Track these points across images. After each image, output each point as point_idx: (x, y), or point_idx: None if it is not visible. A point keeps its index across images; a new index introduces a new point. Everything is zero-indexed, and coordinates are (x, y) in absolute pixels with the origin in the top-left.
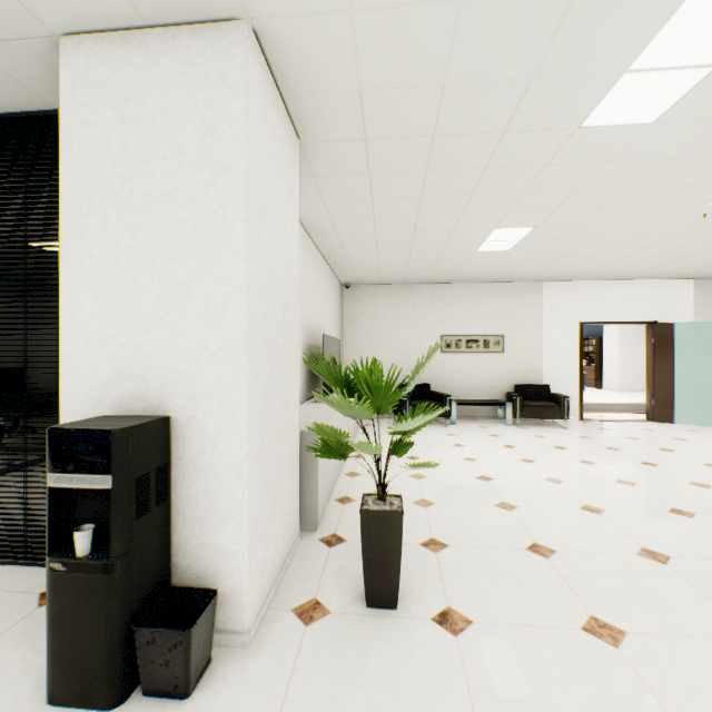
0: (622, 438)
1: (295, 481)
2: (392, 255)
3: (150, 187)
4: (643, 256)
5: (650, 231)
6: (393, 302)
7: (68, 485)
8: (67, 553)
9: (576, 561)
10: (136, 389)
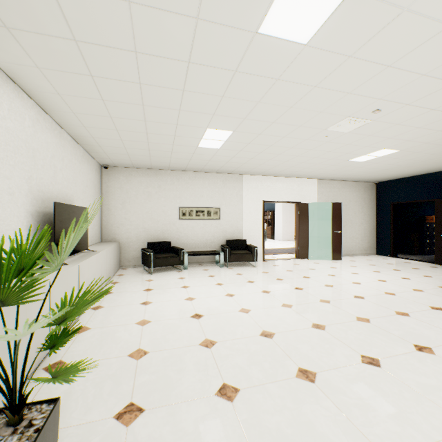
0: (284, 271)
1: None
2: (134, 142)
3: None
4: (295, 162)
5: (299, 145)
6: (144, 181)
7: None
8: None
9: (254, 398)
10: None
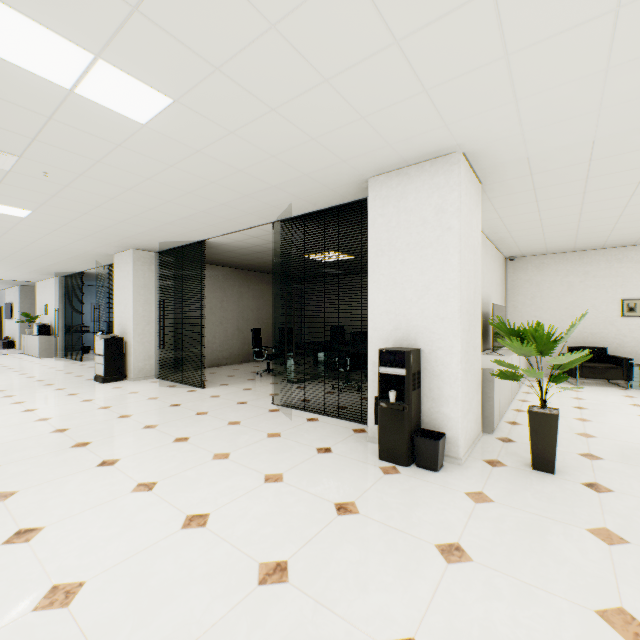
0: None
1: (479, 397)
2: (557, 232)
3: (410, 241)
4: None
5: None
6: (560, 269)
7: (387, 372)
8: (385, 400)
9: None
10: (403, 336)
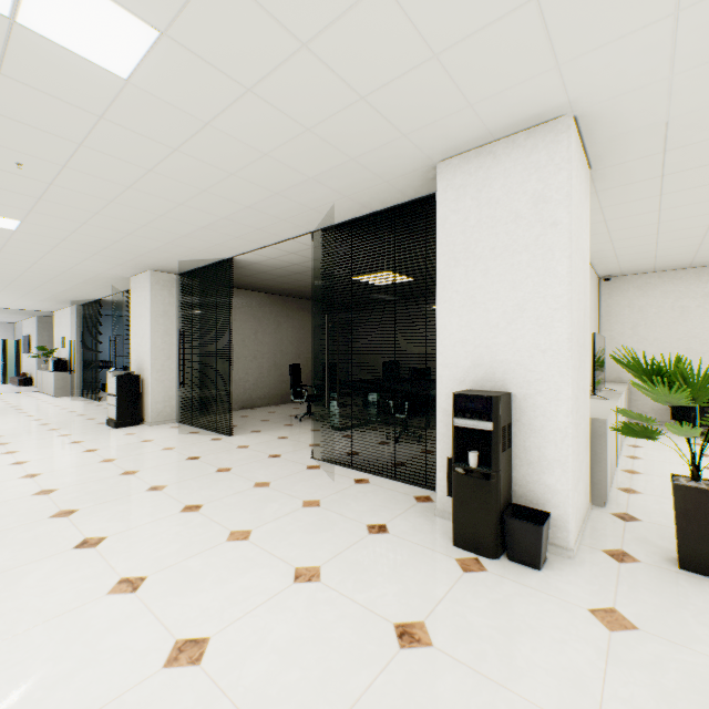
0: None
1: (587, 458)
2: (676, 241)
3: (495, 244)
4: None
5: None
6: (671, 290)
7: (465, 426)
8: (463, 464)
9: None
10: (485, 374)
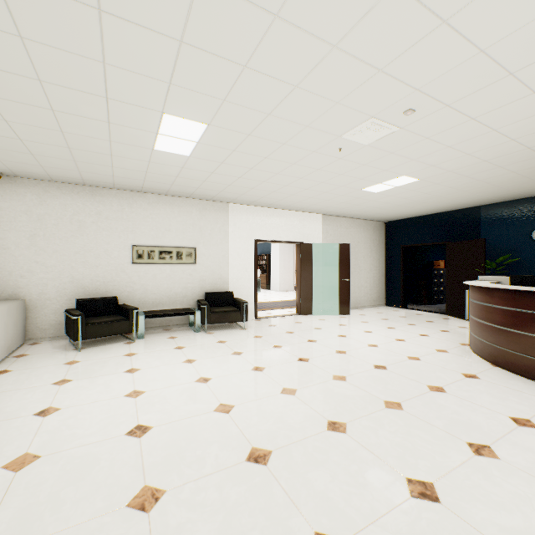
0: (284, 334)
1: None
2: (34, 128)
3: None
4: (297, 188)
5: (304, 160)
6: (71, 204)
7: None
8: None
9: None
10: None
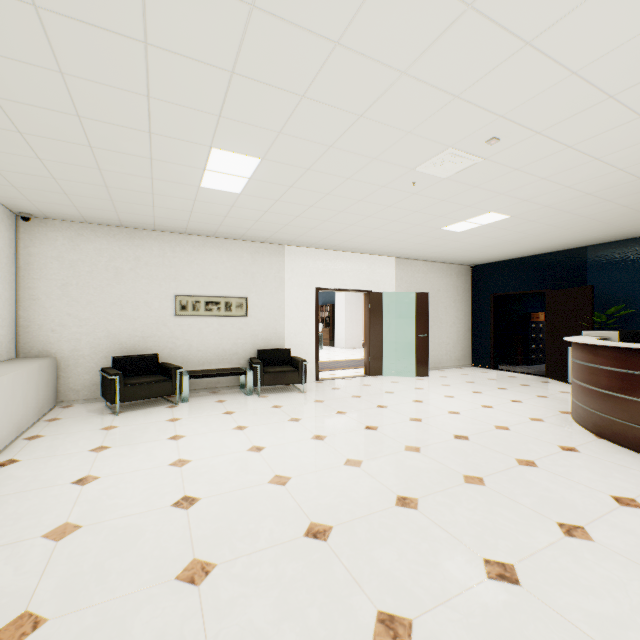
0: (349, 398)
1: None
2: (70, 166)
3: None
4: (365, 227)
5: (372, 196)
6: (107, 248)
7: None
8: None
9: None
10: None
